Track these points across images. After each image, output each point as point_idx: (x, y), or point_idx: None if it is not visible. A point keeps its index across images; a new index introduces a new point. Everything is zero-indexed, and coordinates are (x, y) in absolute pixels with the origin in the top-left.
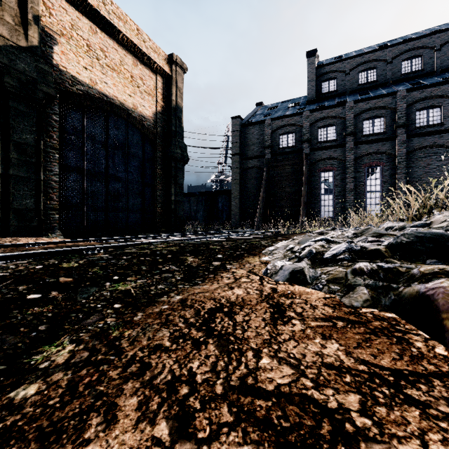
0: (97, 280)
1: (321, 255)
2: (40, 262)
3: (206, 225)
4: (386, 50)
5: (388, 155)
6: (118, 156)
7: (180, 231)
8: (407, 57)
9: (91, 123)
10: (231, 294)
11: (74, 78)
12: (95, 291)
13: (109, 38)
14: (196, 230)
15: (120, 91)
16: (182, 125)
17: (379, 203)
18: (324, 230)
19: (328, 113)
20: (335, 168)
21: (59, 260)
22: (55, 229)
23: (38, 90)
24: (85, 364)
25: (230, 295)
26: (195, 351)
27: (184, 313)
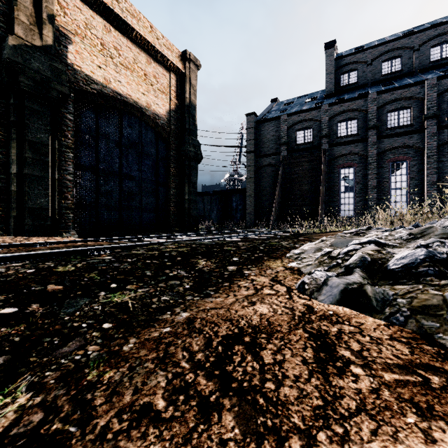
0: (91, 289)
1: (380, 264)
2: (34, 265)
3: (220, 224)
4: (412, 36)
5: (415, 149)
6: (131, 155)
7: (194, 231)
8: (436, 43)
9: (105, 122)
10: (252, 312)
11: (88, 78)
12: (85, 304)
13: (123, 37)
14: (210, 229)
15: (133, 89)
16: (195, 123)
17: (405, 201)
18: (358, 230)
19: (349, 106)
20: (356, 164)
21: (57, 263)
22: (69, 228)
23: (52, 88)
24: (27, 442)
25: (251, 313)
26: (202, 426)
27: (190, 342)
